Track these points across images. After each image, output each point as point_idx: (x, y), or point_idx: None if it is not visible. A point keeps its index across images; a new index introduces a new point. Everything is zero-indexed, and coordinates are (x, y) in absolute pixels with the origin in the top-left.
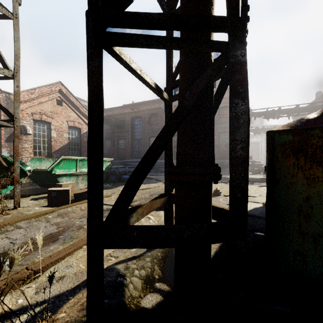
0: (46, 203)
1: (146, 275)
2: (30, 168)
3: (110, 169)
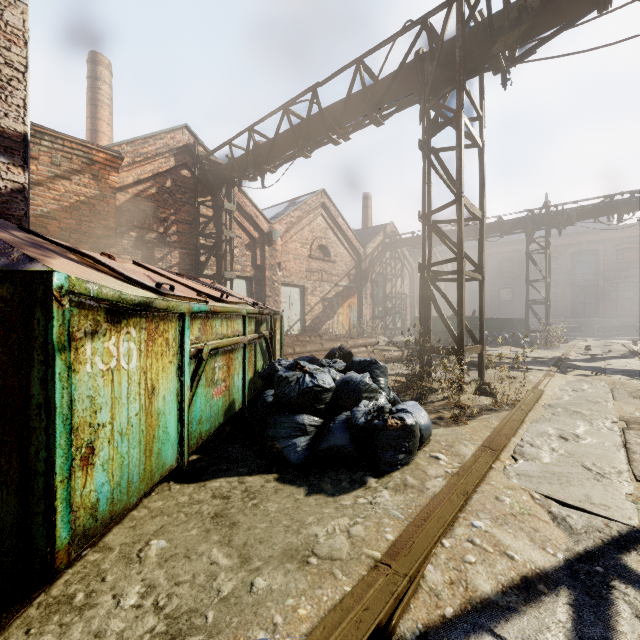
0: None
1: None
2: None
3: None
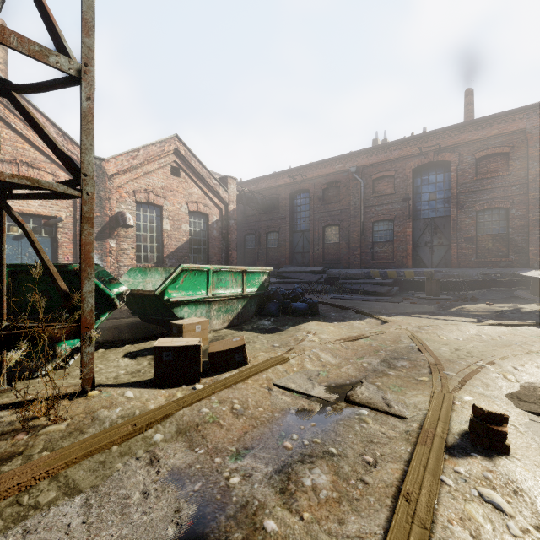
0: (151, 368)
1: None
2: (125, 288)
3: (266, 289)
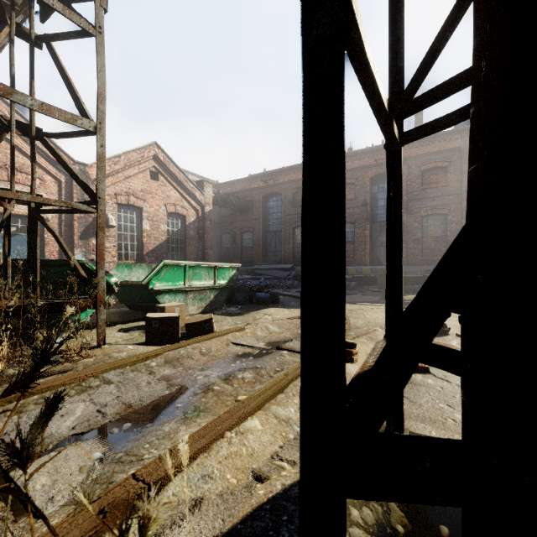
0: (142, 337)
1: (376, 522)
2: (116, 279)
3: (235, 282)
